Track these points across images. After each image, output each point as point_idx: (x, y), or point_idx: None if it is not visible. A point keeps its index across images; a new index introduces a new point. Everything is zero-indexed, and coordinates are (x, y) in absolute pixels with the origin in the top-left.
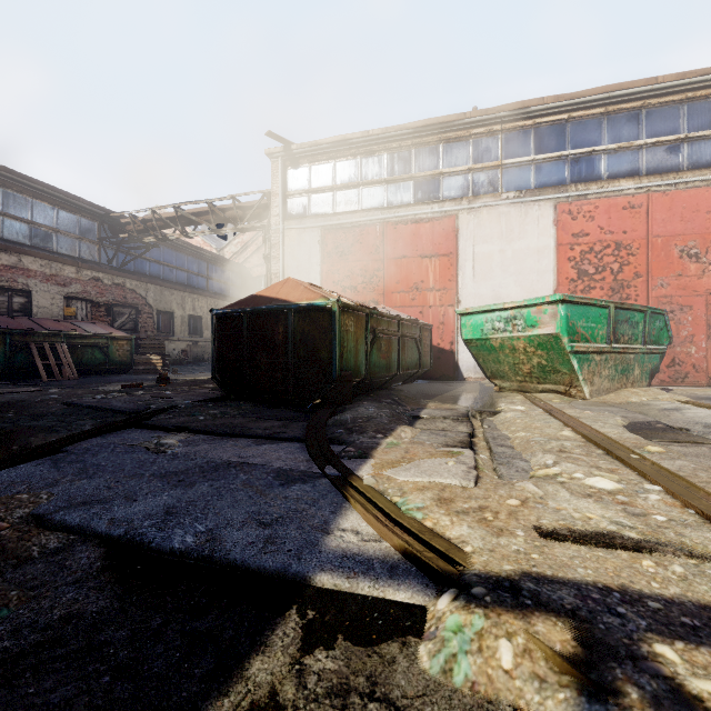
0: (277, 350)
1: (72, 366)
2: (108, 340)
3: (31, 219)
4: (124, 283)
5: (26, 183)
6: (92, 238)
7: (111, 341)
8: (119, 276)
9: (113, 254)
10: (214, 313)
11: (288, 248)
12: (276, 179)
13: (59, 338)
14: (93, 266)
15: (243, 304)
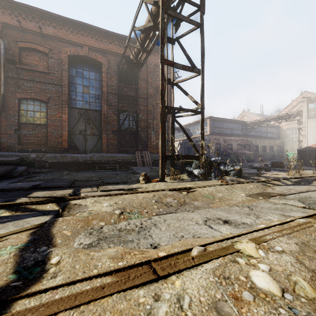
0: (315, 157)
1: (245, 160)
2: (249, 154)
3: (231, 128)
4: (247, 139)
5: (230, 121)
6: (240, 129)
7: (250, 154)
8: (246, 137)
9: (245, 132)
10: (298, 150)
11: (309, 127)
12: (304, 108)
13: (241, 154)
14: (242, 136)
15: (305, 148)
